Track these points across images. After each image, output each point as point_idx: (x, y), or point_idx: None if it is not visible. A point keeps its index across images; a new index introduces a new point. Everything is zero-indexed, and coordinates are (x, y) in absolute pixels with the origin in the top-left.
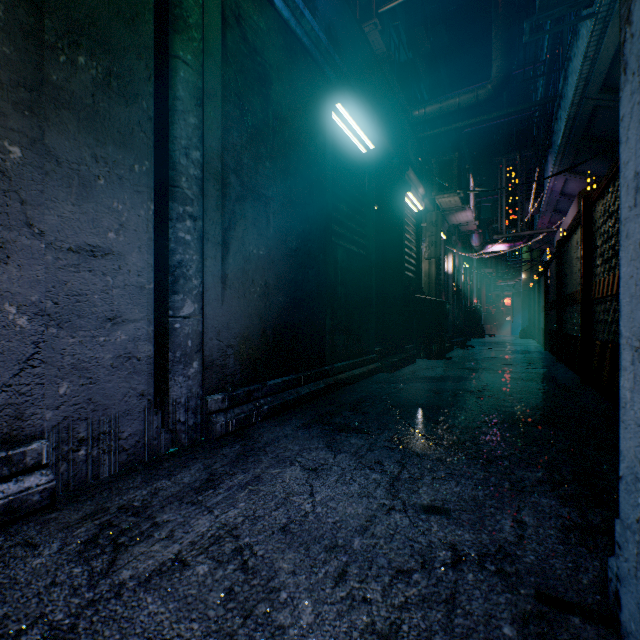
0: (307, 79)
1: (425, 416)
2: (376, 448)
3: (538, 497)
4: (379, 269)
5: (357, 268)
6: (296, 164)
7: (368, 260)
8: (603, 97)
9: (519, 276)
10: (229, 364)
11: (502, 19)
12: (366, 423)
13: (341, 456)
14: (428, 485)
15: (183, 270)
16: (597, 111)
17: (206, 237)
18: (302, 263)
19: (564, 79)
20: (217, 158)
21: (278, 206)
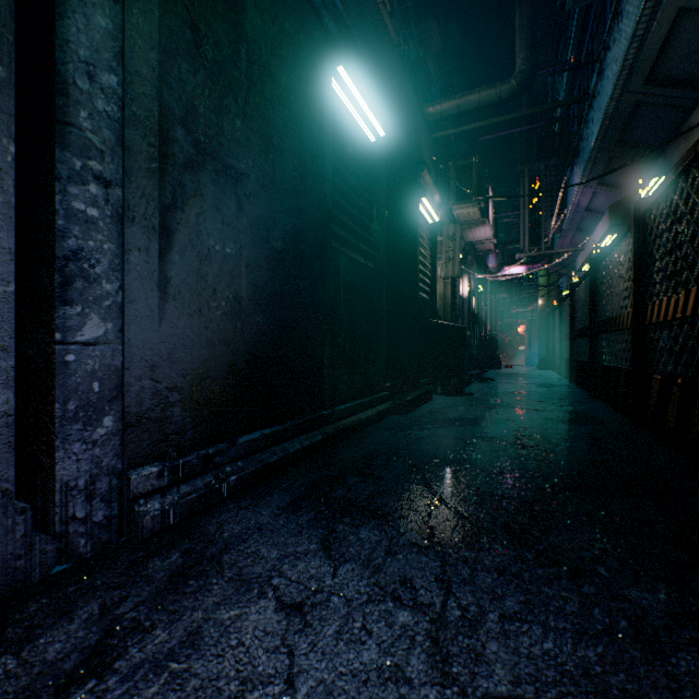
0: (298, 21)
1: (460, 482)
2: (399, 548)
3: (690, 658)
4: (389, 288)
5: (364, 283)
6: (282, 133)
7: (378, 274)
8: (647, 91)
9: (534, 302)
10: (173, 416)
11: (528, 5)
12: (381, 497)
13: (345, 570)
14: (498, 637)
15: (82, 265)
16: (638, 109)
17: (129, 216)
18: (291, 271)
19: (599, 73)
20: (151, 95)
21: (255, 187)
